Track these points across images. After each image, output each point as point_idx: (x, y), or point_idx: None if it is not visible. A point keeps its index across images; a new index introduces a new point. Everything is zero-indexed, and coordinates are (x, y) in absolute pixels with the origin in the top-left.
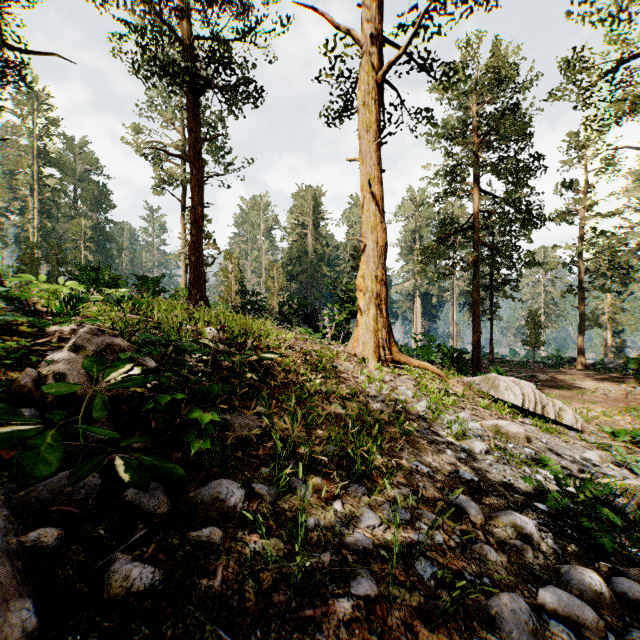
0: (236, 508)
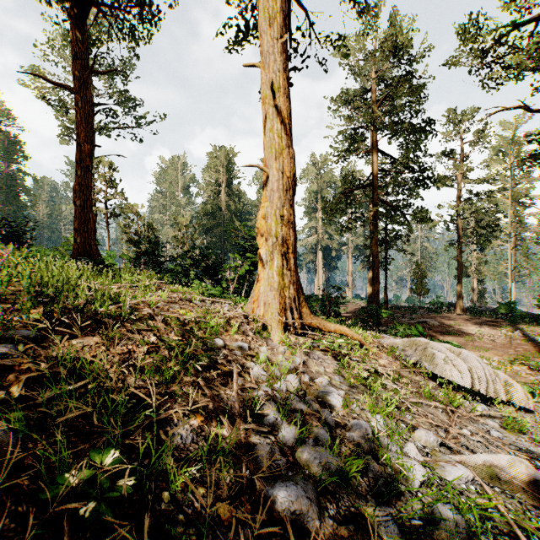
0: None
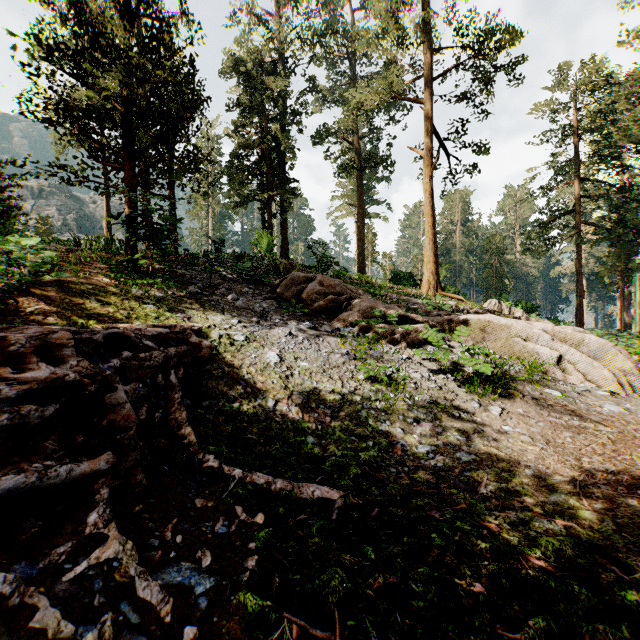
0: None
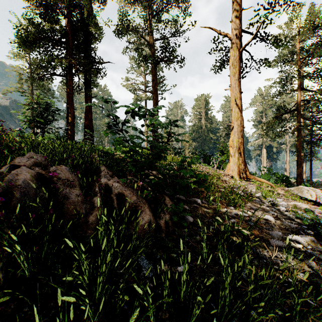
0: (199, 204)
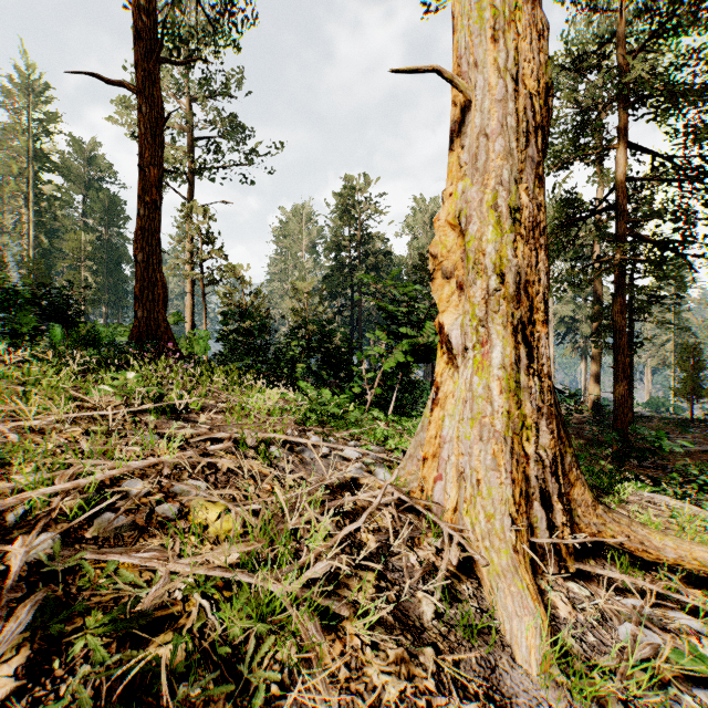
0: None
